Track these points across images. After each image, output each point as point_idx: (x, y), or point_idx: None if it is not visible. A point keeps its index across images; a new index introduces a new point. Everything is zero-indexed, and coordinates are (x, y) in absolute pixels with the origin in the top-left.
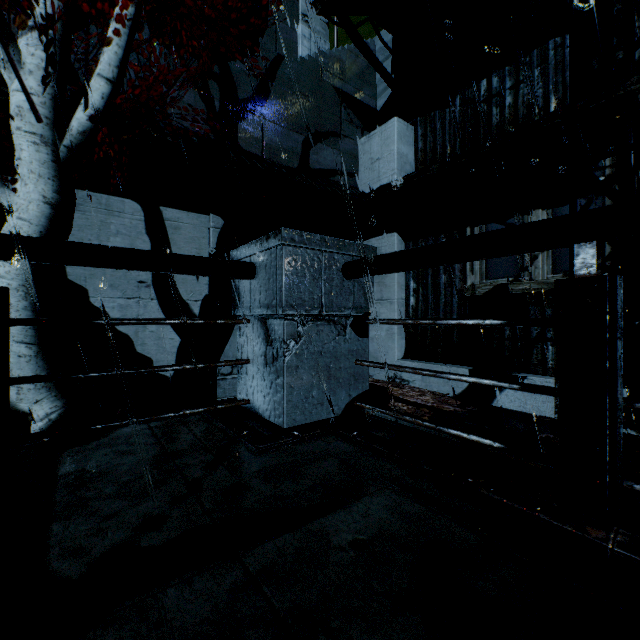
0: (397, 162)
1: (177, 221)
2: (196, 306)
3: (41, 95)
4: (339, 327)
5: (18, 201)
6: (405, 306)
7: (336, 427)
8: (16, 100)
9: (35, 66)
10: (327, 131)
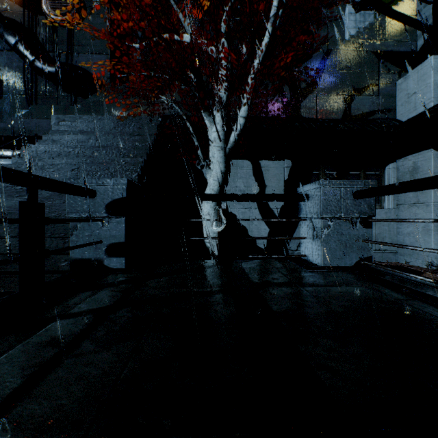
0: (433, 92)
1: (267, 167)
2: (277, 211)
3: (221, 131)
4: (352, 223)
5: (213, 173)
6: None
7: (347, 269)
8: (213, 136)
9: (219, 120)
10: (366, 85)
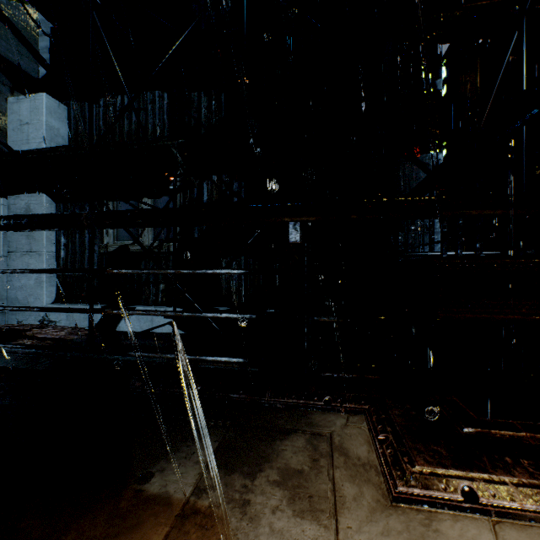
0: (46, 132)
1: None
2: None
3: None
4: None
5: None
6: (57, 258)
7: None
8: None
9: None
10: None
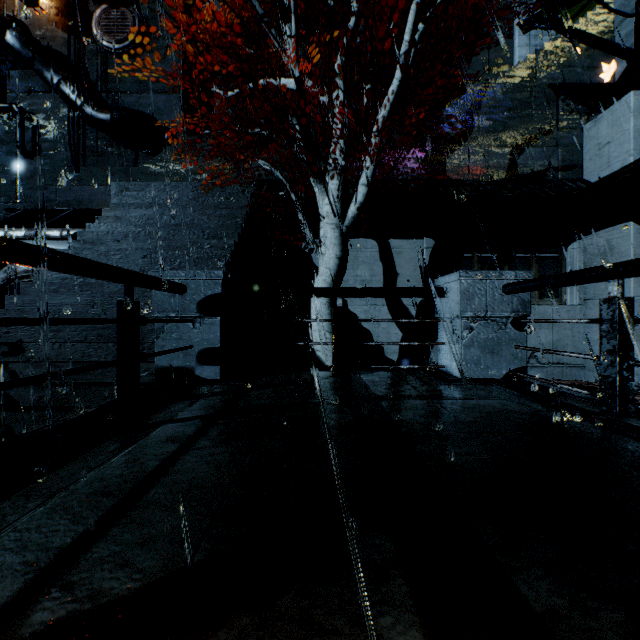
0: (633, 142)
1: (399, 248)
2: (413, 309)
3: (336, 203)
4: (500, 324)
5: (325, 259)
6: None
7: (493, 382)
8: (326, 209)
9: (333, 189)
10: (539, 133)
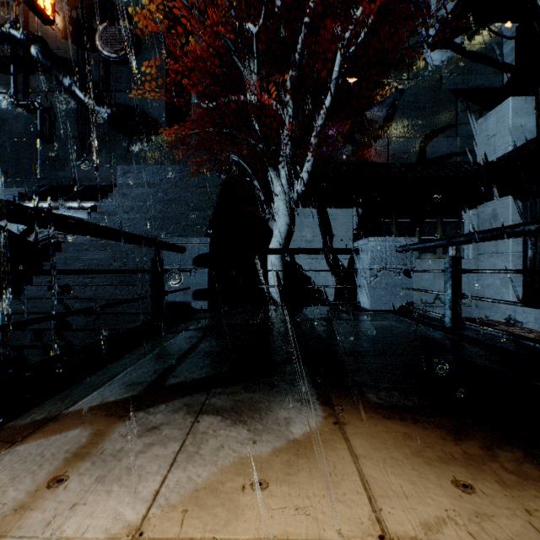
0: (511, 135)
1: (335, 215)
2: (345, 262)
3: (286, 185)
4: (396, 273)
5: (278, 225)
6: (522, 258)
7: (390, 311)
8: (279, 189)
9: (284, 175)
10: (442, 126)
